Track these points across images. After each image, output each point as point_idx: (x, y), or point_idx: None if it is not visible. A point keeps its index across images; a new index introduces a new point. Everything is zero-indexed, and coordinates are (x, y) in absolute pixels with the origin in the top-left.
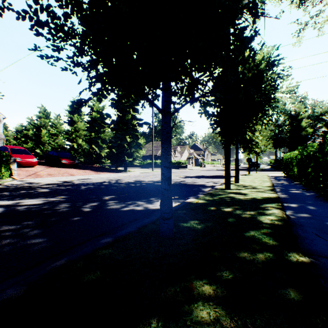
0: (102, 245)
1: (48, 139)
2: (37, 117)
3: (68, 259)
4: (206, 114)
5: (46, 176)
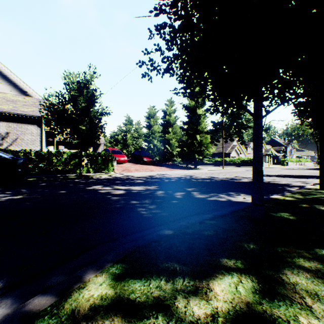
0: (206, 218)
1: (131, 142)
2: (124, 125)
3: (188, 222)
4: (299, 113)
5: (134, 171)
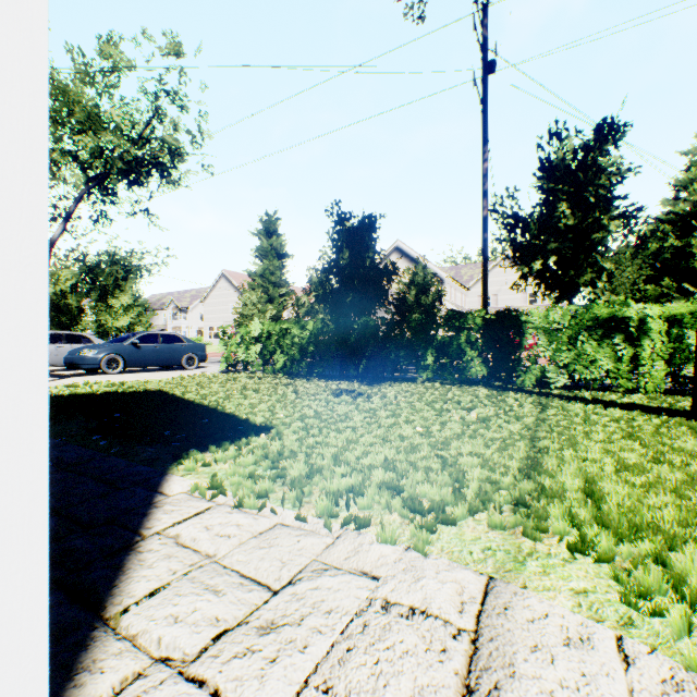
0: None
1: None
2: None
3: None
4: None
5: None
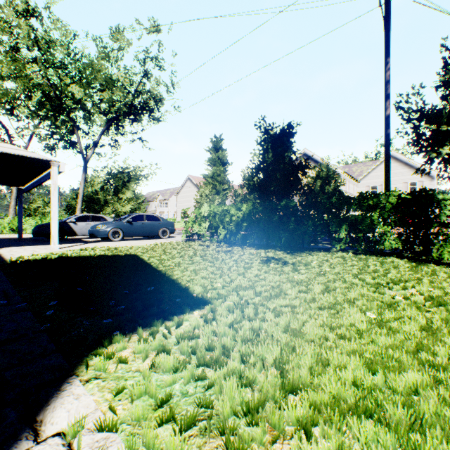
0: None
1: None
2: None
3: None
4: None
5: None
